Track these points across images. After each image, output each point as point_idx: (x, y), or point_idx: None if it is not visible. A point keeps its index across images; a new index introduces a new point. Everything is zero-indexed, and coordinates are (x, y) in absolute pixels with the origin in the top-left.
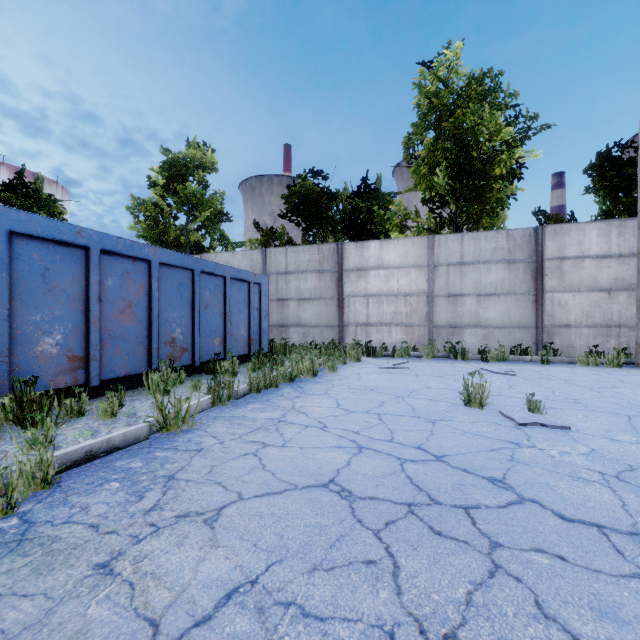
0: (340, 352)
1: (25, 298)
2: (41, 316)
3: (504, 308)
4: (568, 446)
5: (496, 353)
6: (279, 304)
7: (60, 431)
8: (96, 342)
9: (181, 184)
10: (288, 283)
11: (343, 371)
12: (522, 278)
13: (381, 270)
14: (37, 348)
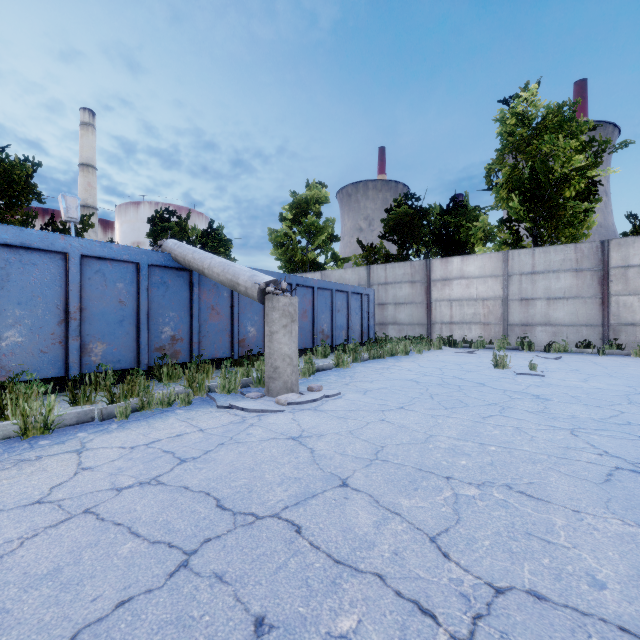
0: (426, 342)
1: None
2: None
3: (572, 309)
4: (531, 379)
5: (558, 346)
6: (380, 307)
7: None
8: None
9: (303, 217)
10: (387, 291)
11: (427, 354)
12: (589, 284)
13: (462, 280)
14: None
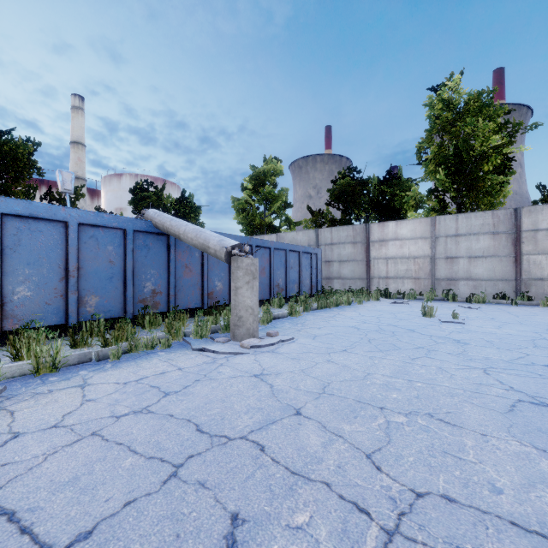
0: (366, 294)
1: None
2: None
3: (490, 266)
4: (453, 326)
5: (478, 297)
6: (326, 264)
7: None
8: None
9: (261, 187)
10: (332, 251)
11: (366, 304)
12: (504, 245)
13: (397, 241)
14: None
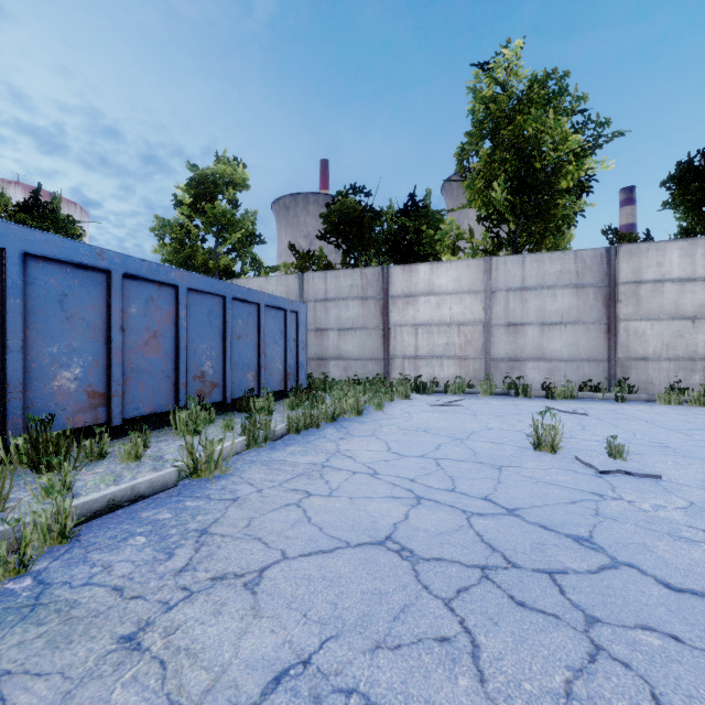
0: (386, 388)
1: (41, 327)
2: (58, 347)
3: (571, 339)
4: (661, 498)
5: (563, 389)
6: (317, 335)
7: (79, 476)
8: (118, 376)
9: (209, 203)
10: (327, 311)
11: (391, 409)
12: (592, 305)
13: (431, 296)
14: (54, 383)
